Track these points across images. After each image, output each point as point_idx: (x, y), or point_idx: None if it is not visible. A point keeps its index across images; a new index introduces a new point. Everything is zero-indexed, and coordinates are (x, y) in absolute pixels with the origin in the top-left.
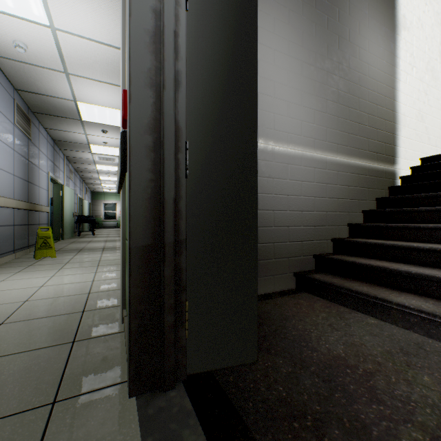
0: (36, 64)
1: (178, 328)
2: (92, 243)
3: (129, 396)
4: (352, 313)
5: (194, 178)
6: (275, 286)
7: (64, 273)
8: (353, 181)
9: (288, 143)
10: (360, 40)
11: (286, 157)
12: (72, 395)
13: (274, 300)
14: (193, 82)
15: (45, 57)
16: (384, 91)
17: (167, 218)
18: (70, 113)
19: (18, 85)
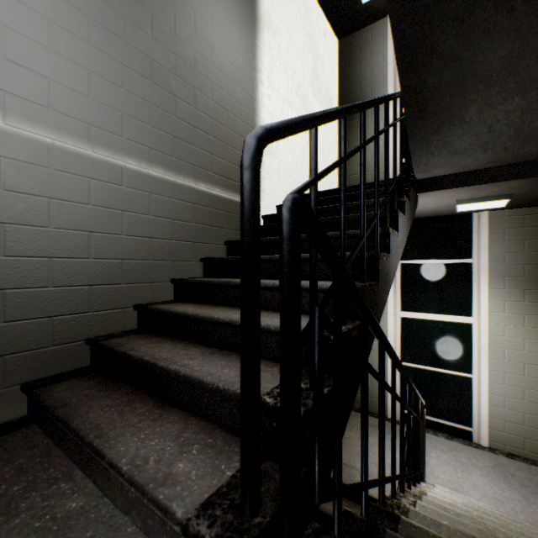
0: None
1: None
2: None
3: None
4: (60, 481)
5: None
6: None
7: None
8: (185, 213)
9: (2, 112)
10: (198, 4)
11: None
12: None
13: None
14: None
15: None
16: (239, 96)
17: None
18: None
19: None
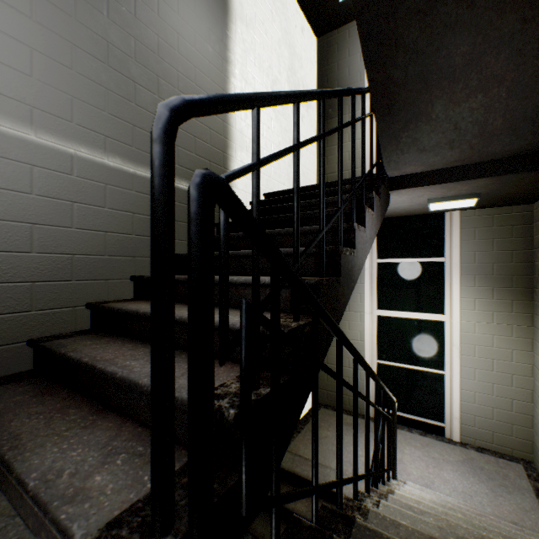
0: None
1: None
2: None
3: None
4: None
5: None
6: None
7: None
8: (147, 207)
9: None
10: None
11: None
12: None
13: None
14: None
15: None
16: (209, 87)
17: None
18: None
19: None
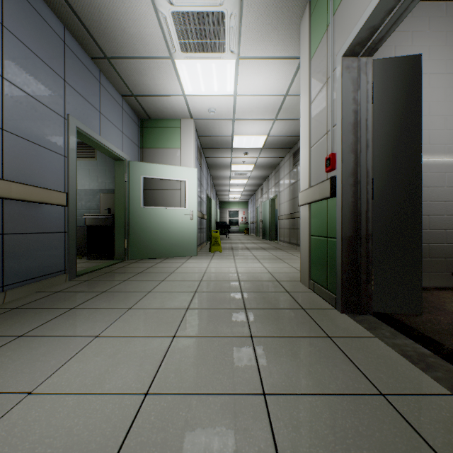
0: (216, 118)
1: (366, 283)
2: (234, 244)
3: (341, 312)
4: None
5: (376, 199)
6: (430, 282)
7: (240, 261)
8: None
9: (445, 154)
10: None
11: (443, 166)
12: (309, 308)
13: (430, 291)
14: (375, 143)
15: (223, 113)
16: None
17: (361, 221)
18: (226, 144)
19: (201, 133)
